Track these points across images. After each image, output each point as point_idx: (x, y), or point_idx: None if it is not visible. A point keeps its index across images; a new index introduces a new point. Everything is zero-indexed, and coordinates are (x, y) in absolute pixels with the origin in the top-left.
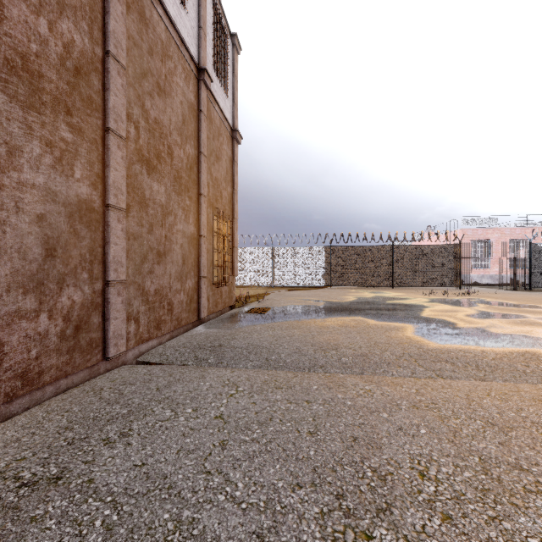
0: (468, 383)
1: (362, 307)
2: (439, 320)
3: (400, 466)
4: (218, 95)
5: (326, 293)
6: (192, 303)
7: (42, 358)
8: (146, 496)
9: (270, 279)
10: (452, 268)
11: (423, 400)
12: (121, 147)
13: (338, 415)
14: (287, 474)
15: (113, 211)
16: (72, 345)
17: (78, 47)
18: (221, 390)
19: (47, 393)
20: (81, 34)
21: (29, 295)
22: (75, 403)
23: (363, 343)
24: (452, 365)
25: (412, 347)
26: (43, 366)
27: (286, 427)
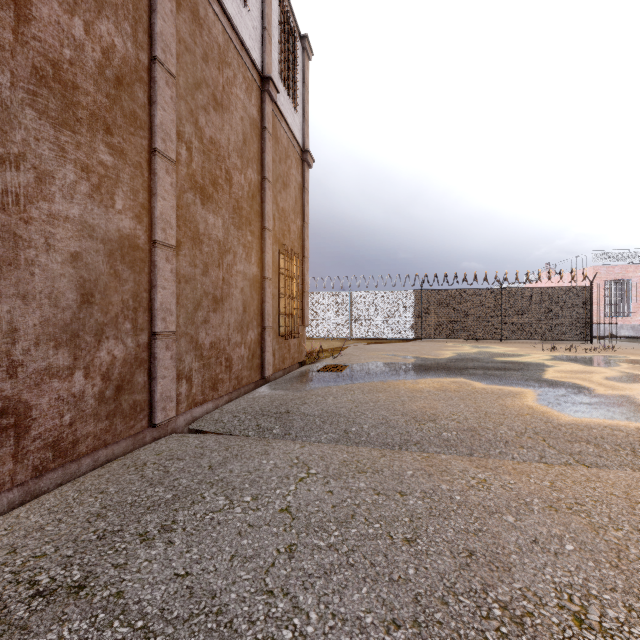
0: (624, 474)
1: (464, 366)
2: (569, 384)
3: (543, 602)
4: (285, 109)
5: (416, 347)
6: (255, 359)
7: (77, 425)
8: (188, 624)
9: (347, 329)
10: (580, 316)
11: (562, 498)
12: (170, 172)
13: (444, 515)
14: (378, 604)
15: (161, 248)
16: (112, 409)
17: (119, 53)
18: (288, 472)
19: (84, 466)
20: (123, 37)
21: (61, 350)
22: (113, 482)
23: (470, 413)
24: (597, 447)
25: (537, 421)
26: (78, 434)
27: (374, 529)
